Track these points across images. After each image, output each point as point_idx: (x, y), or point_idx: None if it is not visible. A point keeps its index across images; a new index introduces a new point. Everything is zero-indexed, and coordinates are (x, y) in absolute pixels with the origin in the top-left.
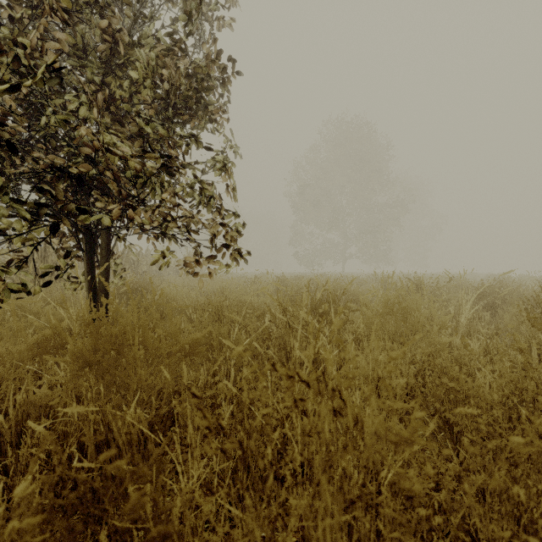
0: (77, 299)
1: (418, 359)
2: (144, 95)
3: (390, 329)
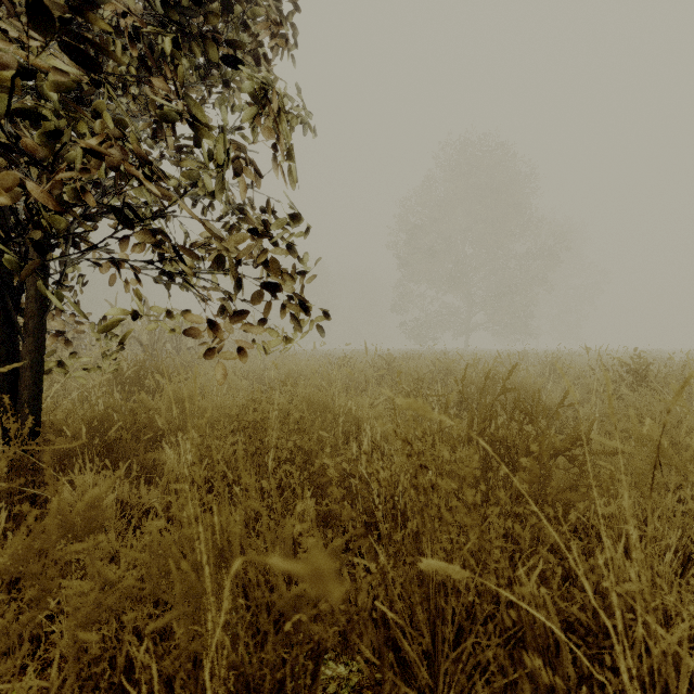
0: (66, 390)
1: None
2: None
3: None
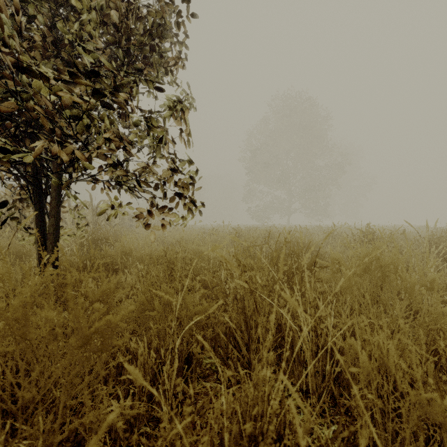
0: None
1: (441, 348)
2: (88, 29)
3: (368, 289)
